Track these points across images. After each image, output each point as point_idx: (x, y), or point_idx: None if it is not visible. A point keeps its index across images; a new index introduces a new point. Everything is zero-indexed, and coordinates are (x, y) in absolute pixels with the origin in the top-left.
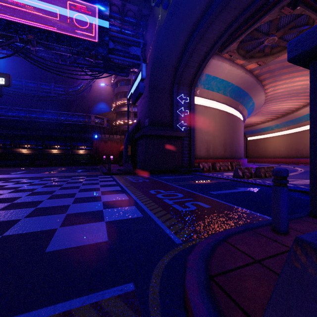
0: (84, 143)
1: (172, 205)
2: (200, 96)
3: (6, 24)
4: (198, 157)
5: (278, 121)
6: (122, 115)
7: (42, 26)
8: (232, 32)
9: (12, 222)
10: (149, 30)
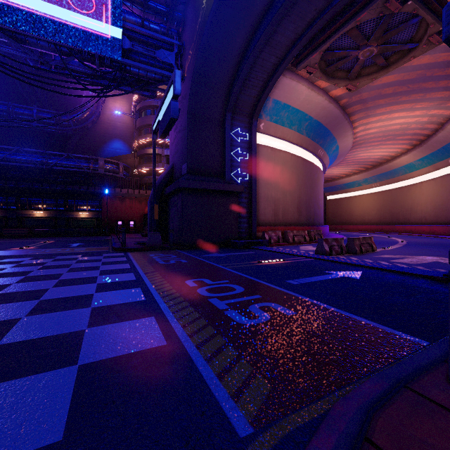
0: (88, 202)
1: (225, 313)
2: (265, 132)
3: None
4: (262, 223)
5: (367, 174)
6: (147, 160)
7: None
8: (313, 35)
9: None
10: (188, 26)
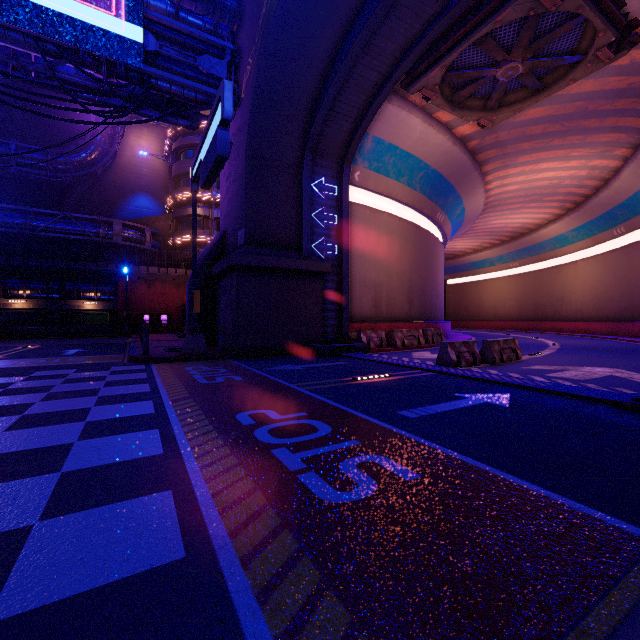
0: (97, 286)
1: (298, 478)
2: (362, 185)
3: None
4: (358, 318)
5: (502, 249)
6: (189, 225)
7: None
8: (432, 41)
9: None
10: (246, 22)
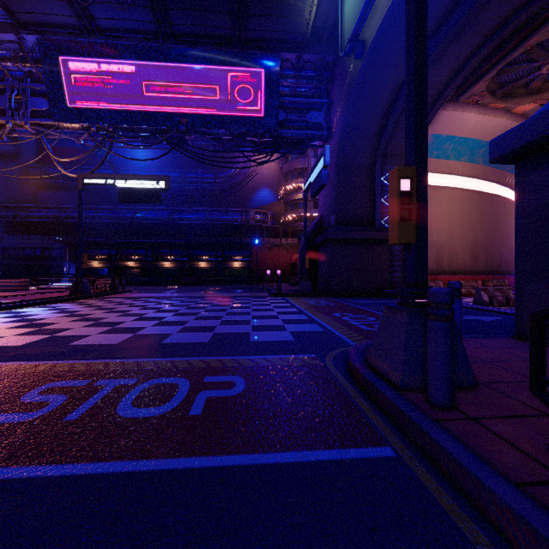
0: (241, 252)
1: (357, 326)
2: None
3: (165, 117)
4: None
5: None
6: (294, 206)
7: (200, 111)
8: (473, 68)
9: (212, 327)
10: (336, 84)
